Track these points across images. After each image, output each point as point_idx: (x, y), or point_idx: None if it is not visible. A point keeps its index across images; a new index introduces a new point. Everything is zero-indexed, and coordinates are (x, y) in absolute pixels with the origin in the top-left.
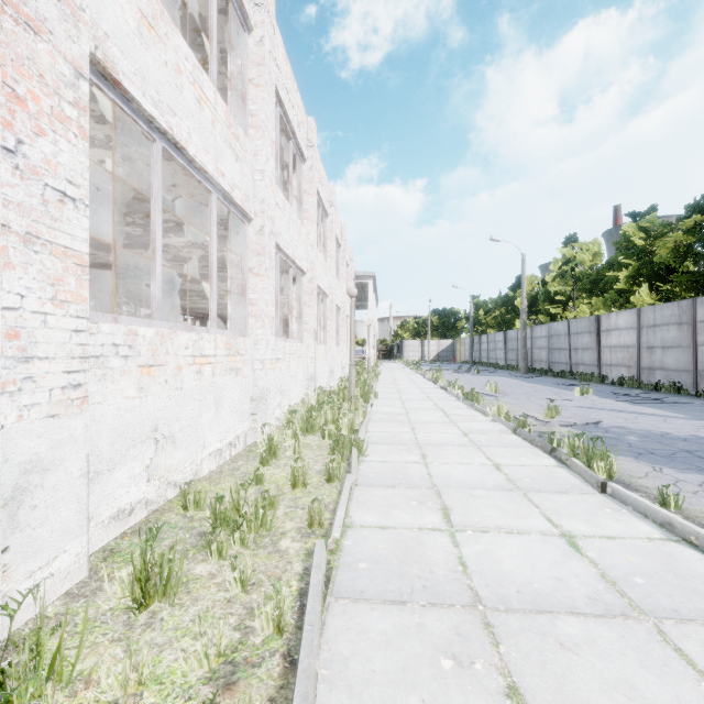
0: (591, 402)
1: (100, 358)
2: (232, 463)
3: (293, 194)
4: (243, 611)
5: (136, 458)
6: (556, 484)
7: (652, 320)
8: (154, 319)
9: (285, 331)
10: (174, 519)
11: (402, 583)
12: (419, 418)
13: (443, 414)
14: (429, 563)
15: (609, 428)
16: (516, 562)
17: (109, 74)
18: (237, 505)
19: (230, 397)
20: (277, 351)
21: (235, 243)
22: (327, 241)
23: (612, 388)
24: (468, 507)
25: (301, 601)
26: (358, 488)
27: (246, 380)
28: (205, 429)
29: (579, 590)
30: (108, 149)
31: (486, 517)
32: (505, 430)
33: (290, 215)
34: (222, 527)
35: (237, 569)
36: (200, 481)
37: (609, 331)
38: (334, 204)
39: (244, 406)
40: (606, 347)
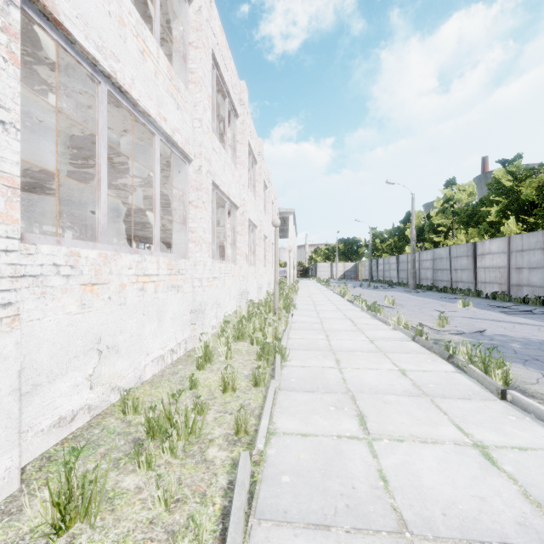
0: (472, 312)
1: (39, 277)
2: (173, 367)
3: (228, 143)
4: (164, 535)
5: (79, 368)
6: (458, 390)
7: (520, 246)
8: (99, 242)
9: (224, 255)
10: (113, 424)
11: (324, 501)
12: (332, 326)
13: (351, 323)
14: (350, 477)
15: (493, 336)
16: (435, 477)
17: (50, 13)
18: (168, 414)
19: (172, 310)
20: (214, 271)
21: (178, 180)
22: (256, 183)
23: (487, 301)
24: (381, 414)
25: (224, 523)
26: (281, 393)
27: (187, 295)
28: (148, 339)
29: (505, 513)
30: (65, 96)
31: (400, 425)
32: (405, 338)
33: (226, 159)
34: (152, 438)
35: (160, 487)
36: (143, 384)
37: (484, 255)
38: (262, 153)
39: (185, 317)
40: (481, 267)
